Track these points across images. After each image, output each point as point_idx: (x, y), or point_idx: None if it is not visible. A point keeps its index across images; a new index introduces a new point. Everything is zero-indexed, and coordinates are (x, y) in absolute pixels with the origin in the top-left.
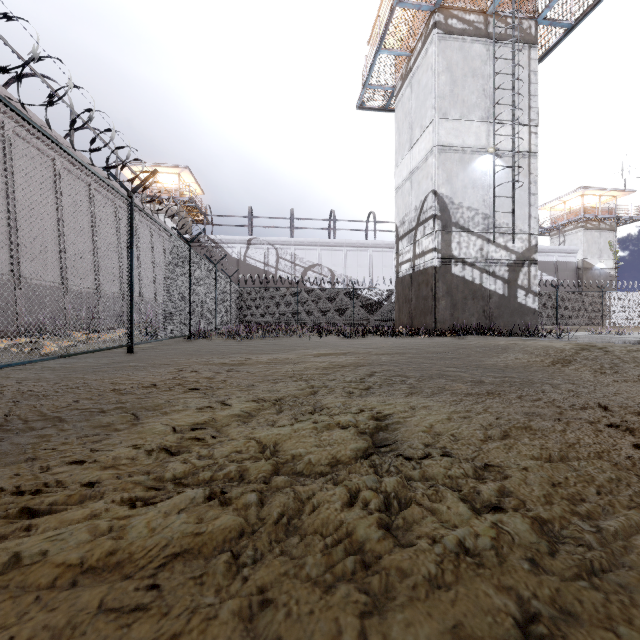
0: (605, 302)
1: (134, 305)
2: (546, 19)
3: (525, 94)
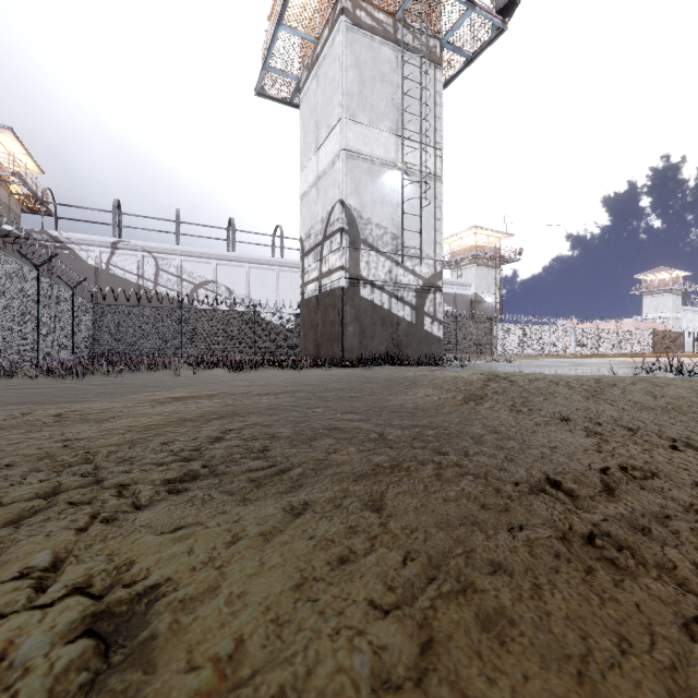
0: (493, 332)
1: None
2: (450, 43)
3: (431, 114)
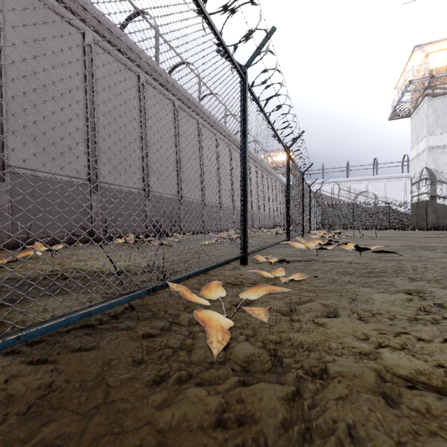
0: None
1: (276, 217)
2: None
3: None
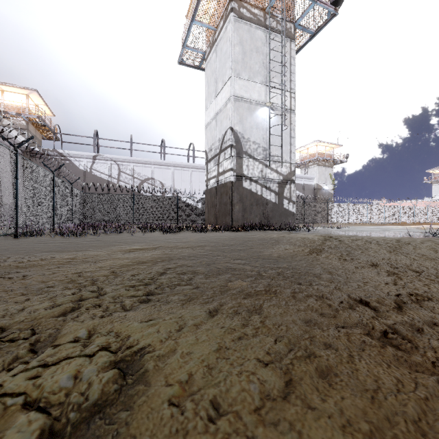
0: (329, 209)
1: None
2: (300, 25)
3: (288, 71)
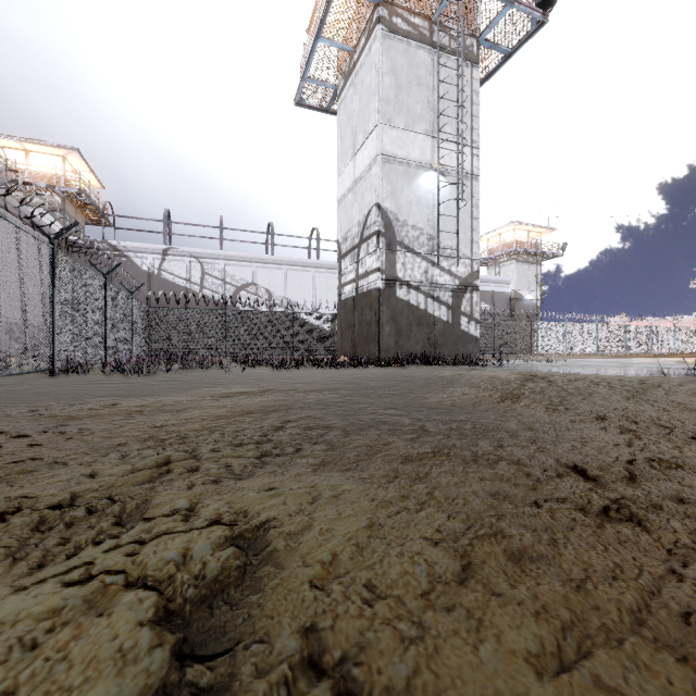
0: (534, 331)
1: None
2: (487, 40)
3: (468, 114)
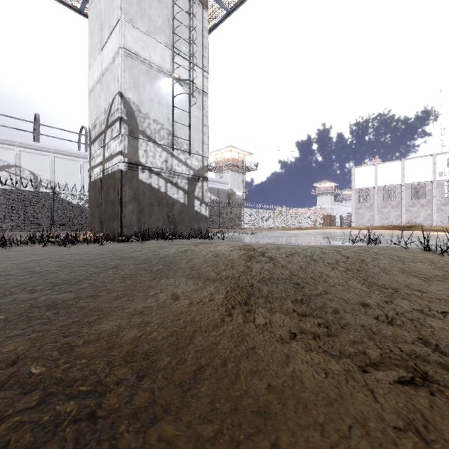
0: (242, 214)
1: None
2: None
3: (200, 43)
